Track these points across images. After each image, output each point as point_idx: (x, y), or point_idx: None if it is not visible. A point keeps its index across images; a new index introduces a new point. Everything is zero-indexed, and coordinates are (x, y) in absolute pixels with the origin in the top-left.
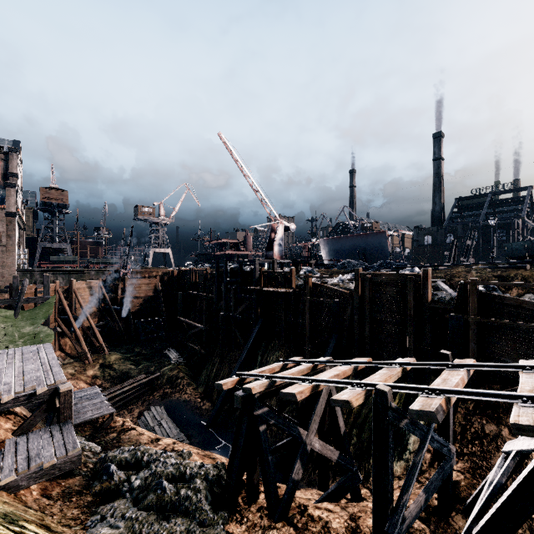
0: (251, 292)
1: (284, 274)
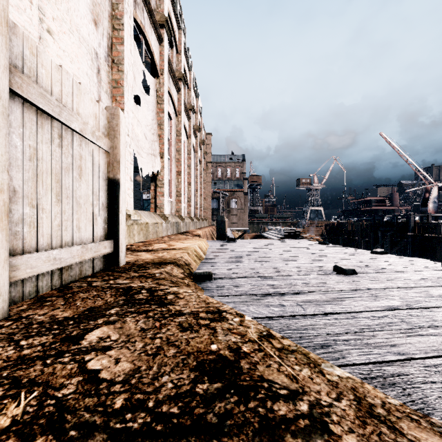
0: (406, 237)
1: (438, 225)
